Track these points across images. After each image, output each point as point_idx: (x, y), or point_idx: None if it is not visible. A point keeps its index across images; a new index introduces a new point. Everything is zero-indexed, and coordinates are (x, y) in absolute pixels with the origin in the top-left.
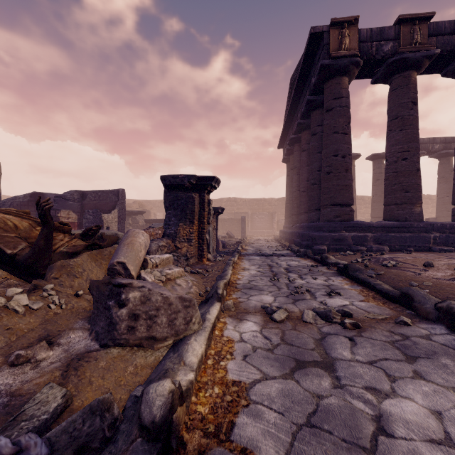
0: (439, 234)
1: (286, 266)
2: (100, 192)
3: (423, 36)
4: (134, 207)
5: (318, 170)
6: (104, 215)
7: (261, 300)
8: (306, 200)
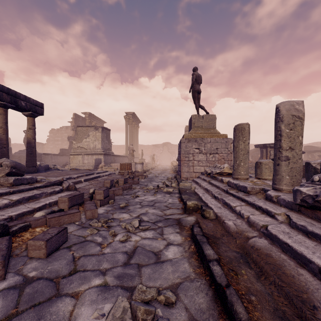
0: None
1: None
2: None
3: None
4: None
5: None
6: None
7: None
8: None
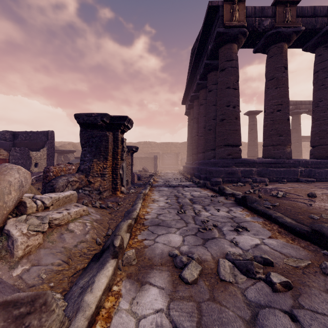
0: (303, 168)
1: (190, 196)
2: (31, 133)
3: (292, 16)
4: (68, 148)
5: (213, 119)
6: (32, 152)
7: (168, 242)
8: (203, 143)
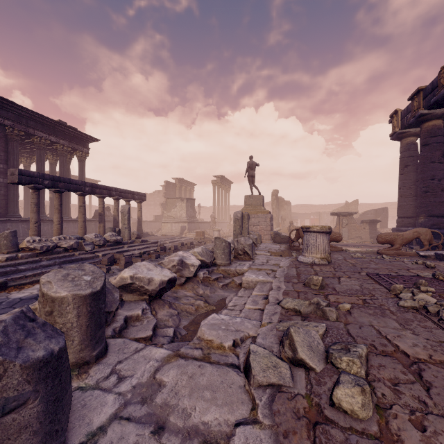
0: None
1: None
2: (379, 209)
3: (418, 103)
4: None
5: None
6: None
7: None
8: None
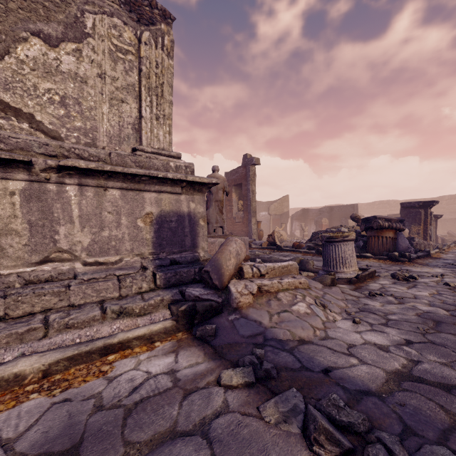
0: None
1: None
2: (341, 206)
3: None
4: None
5: None
6: (348, 220)
7: None
8: None
